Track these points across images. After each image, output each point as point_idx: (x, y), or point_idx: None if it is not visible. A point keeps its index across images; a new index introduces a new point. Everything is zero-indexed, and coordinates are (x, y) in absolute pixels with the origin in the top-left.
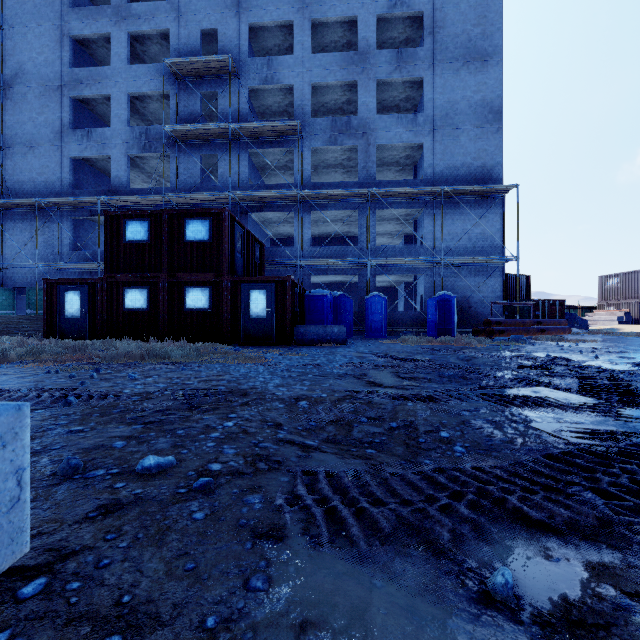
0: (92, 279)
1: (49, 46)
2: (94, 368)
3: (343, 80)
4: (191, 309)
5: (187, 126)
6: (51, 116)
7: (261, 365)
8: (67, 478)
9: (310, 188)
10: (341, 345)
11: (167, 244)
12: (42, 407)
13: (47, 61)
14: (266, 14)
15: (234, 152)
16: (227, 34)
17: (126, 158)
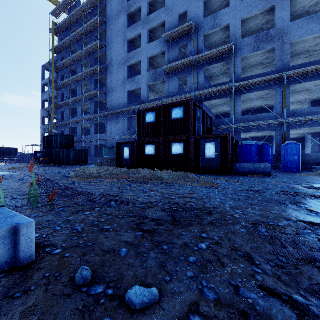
0: (133, 141)
1: (120, 47)
2: (129, 183)
3: (263, 8)
4: (174, 154)
5: (172, 64)
6: (121, 76)
7: (215, 188)
8: (77, 289)
9: (240, 81)
10: (266, 176)
11: (163, 122)
12: (99, 206)
13: (119, 54)
14: None
15: (195, 71)
16: (192, 11)
17: (147, 86)
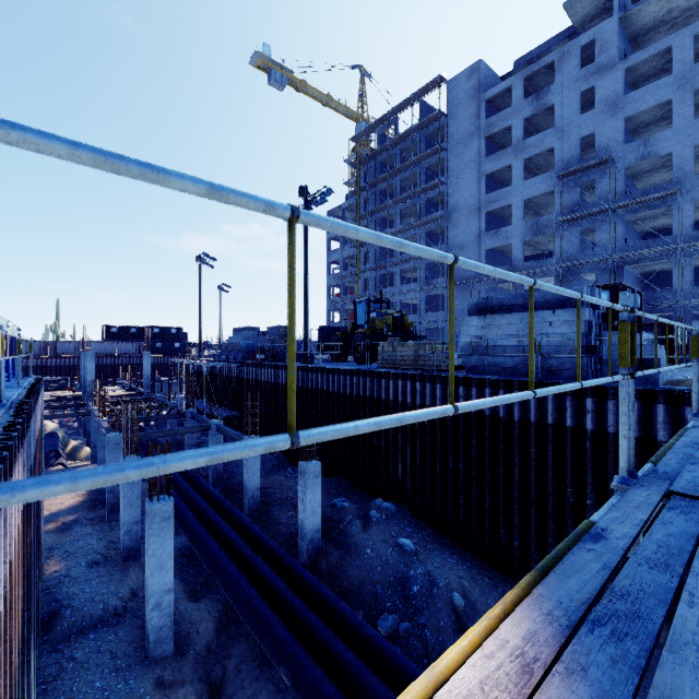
0: None
1: (472, 185)
2: None
3: None
4: None
5: (573, 216)
6: (473, 227)
7: None
8: None
9: (691, 236)
10: None
11: None
12: None
13: (471, 195)
14: (642, 104)
15: (610, 221)
16: (603, 133)
17: (522, 243)
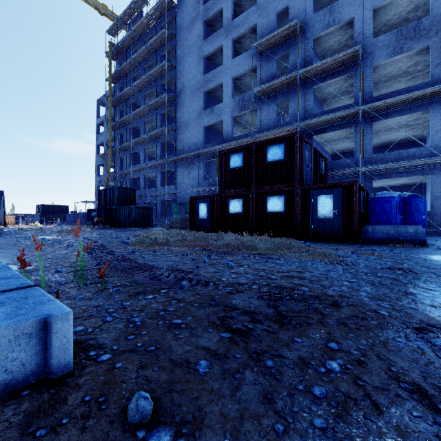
0: (212, 195)
1: (194, 67)
2: (208, 254)
3: None
4: (270, 212)
5: (267, 84)
6: (195, 106)
7: (337, 264)
8: (130, 431)
9: (371, 102)
10: (418, 246)
11: (254, 166)
12: (166, 287)
13: (193, 76)
14: None
15: (301, 92)
16: (296, 5)
17: (231, 118)
